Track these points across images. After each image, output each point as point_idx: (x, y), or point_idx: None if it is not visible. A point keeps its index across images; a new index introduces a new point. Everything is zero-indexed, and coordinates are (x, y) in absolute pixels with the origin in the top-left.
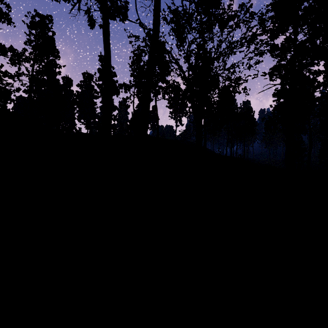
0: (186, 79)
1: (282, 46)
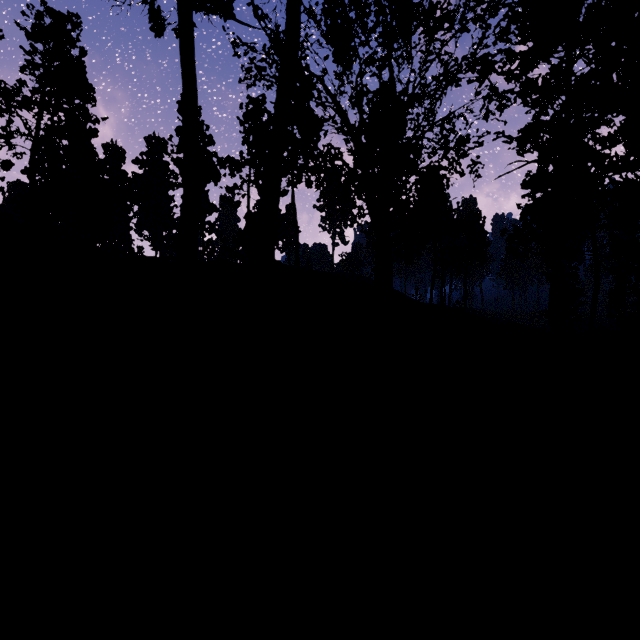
0: (355, 140)
1: (545, 83)
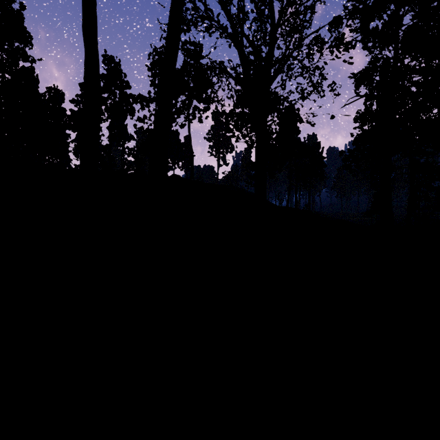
0: (238, 41)
1: (383, 28)
